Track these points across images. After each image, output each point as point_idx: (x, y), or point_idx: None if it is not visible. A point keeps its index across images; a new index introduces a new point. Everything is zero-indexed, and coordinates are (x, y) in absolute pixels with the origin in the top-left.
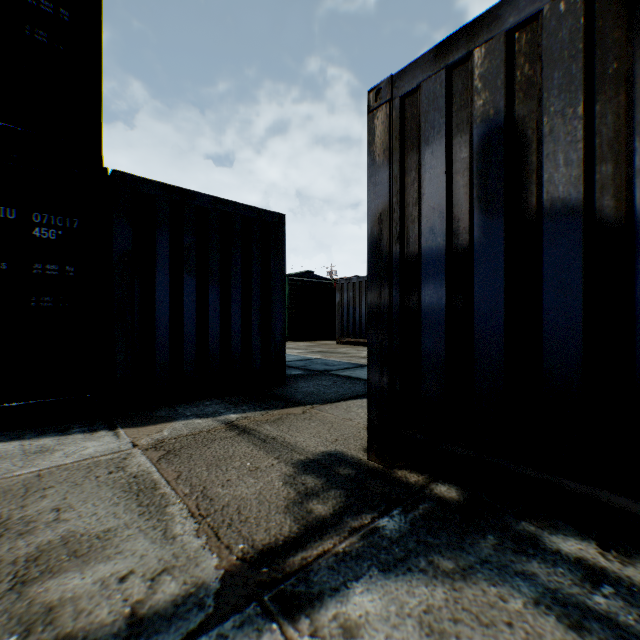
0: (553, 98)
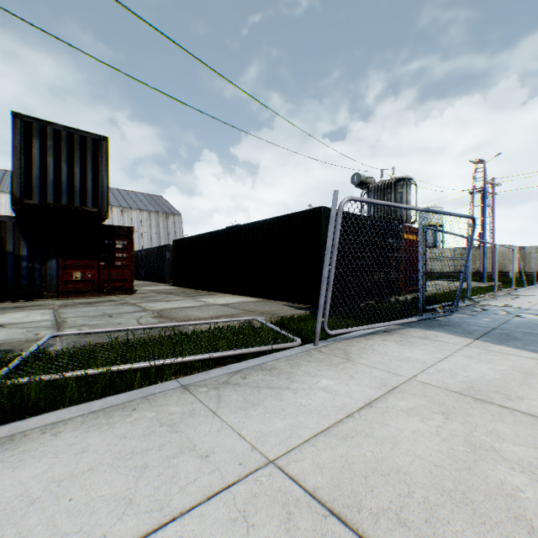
0: (10, 235)
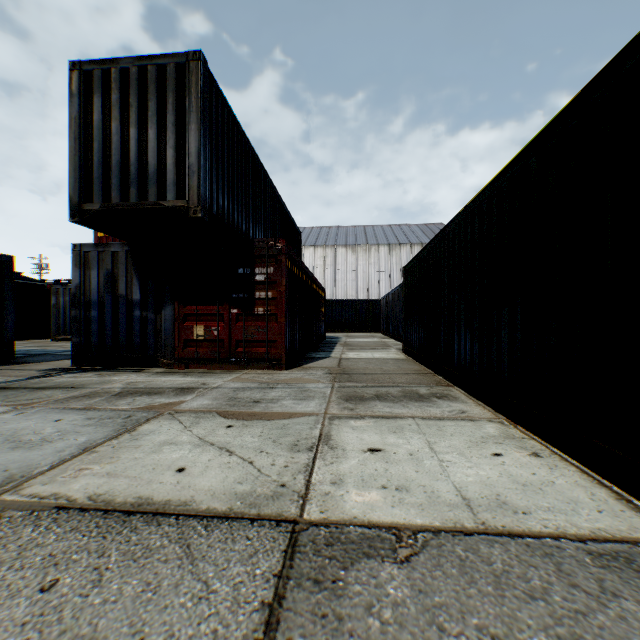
0: (122, 272)
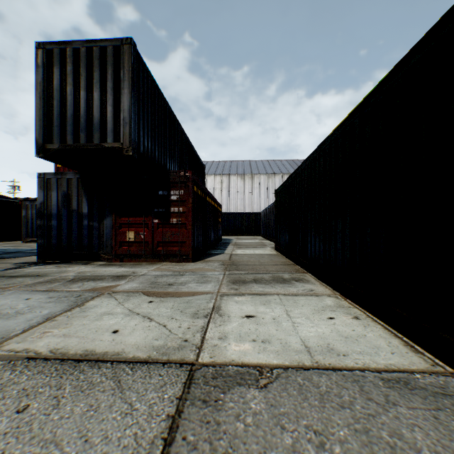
0: (74, 193)
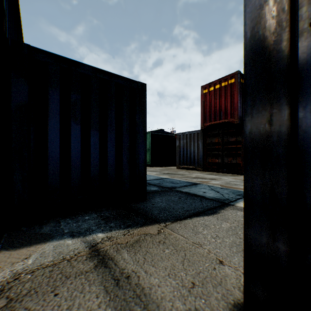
0: None
